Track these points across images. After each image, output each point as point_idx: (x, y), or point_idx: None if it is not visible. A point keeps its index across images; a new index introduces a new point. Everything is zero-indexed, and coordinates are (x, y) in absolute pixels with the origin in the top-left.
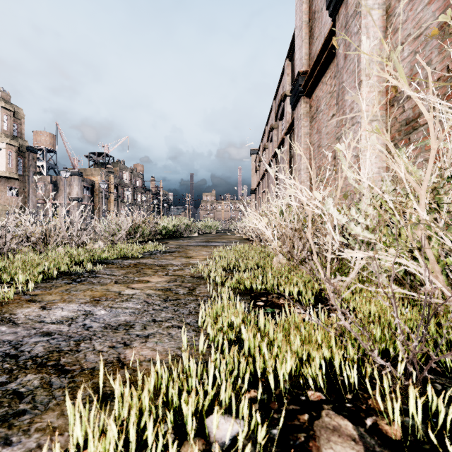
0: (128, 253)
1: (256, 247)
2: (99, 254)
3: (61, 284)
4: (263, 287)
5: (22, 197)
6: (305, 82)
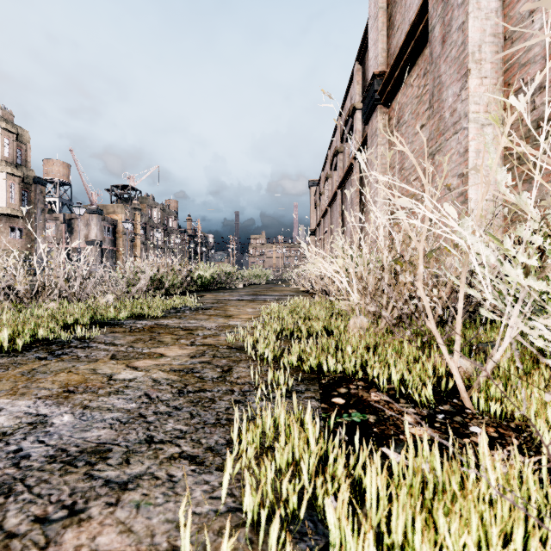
0: (144, 311)
1: (319, 302)
2: (102, 312)
3: (29, 359)
4: (340, 369)
5: (28, 239)
6: (382, 87)
